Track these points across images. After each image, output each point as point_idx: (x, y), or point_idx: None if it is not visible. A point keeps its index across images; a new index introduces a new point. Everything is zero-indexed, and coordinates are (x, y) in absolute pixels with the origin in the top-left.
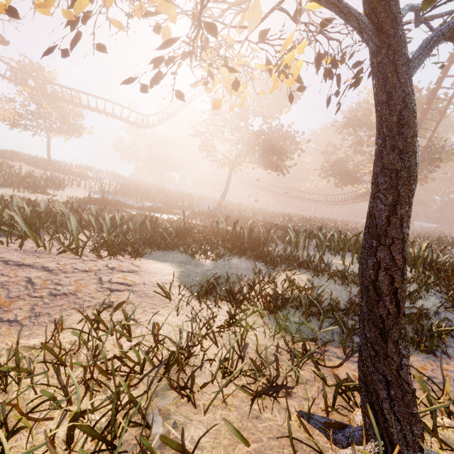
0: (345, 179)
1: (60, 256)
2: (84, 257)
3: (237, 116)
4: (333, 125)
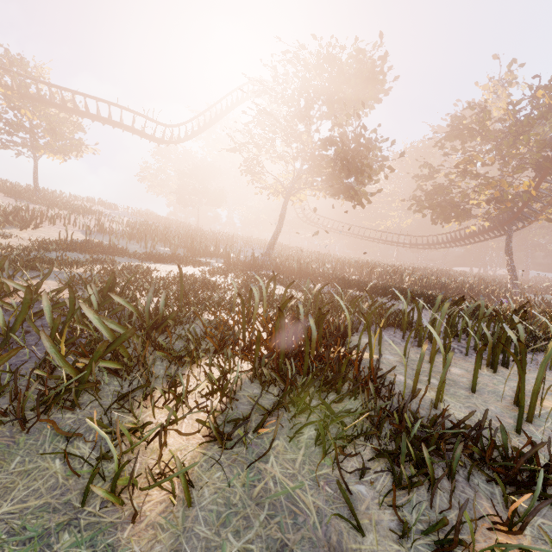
0: (448, 212)
1: None
2: None
3: (295, 115)
4: (430, 138)
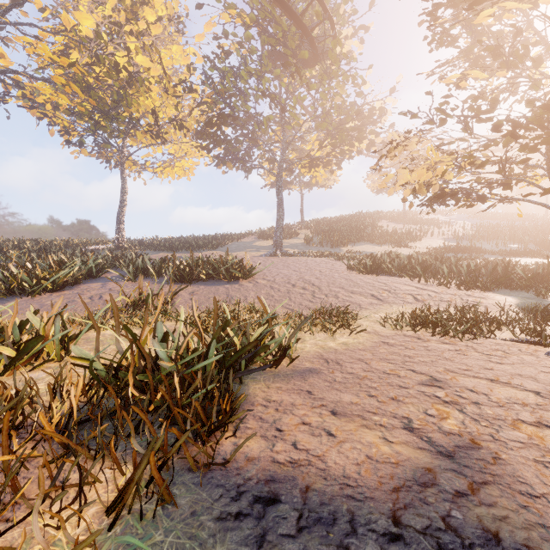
0: None
1: (438, 287)
2: (450, 289)
3: None
4: None
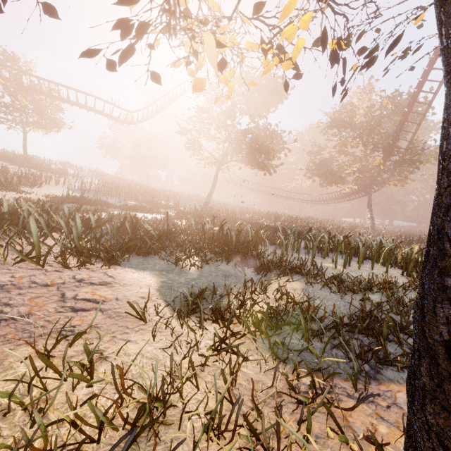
0: (330, 179)
1: (17, 266)
2: (47, 266)
3: (224, 114)
4: (318, 126)
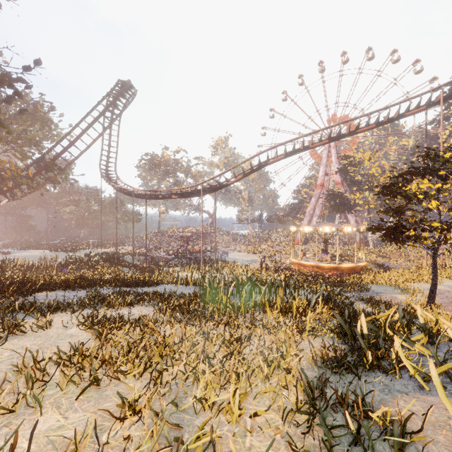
0: None
1: None
2: None
3: None
4: None
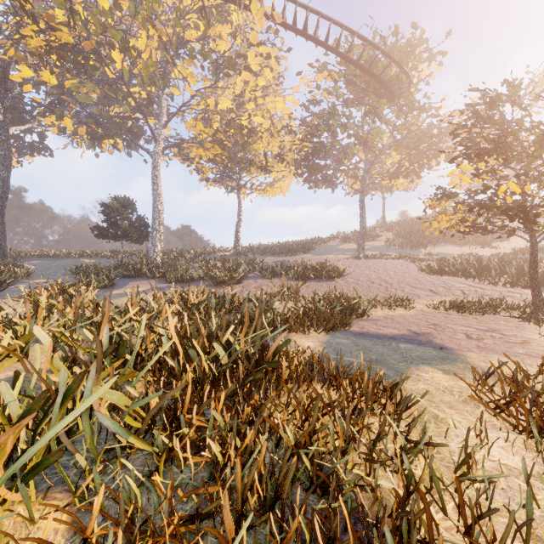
0: None
1: (488, 285)
2: (498, 287)
3: None
4: None
